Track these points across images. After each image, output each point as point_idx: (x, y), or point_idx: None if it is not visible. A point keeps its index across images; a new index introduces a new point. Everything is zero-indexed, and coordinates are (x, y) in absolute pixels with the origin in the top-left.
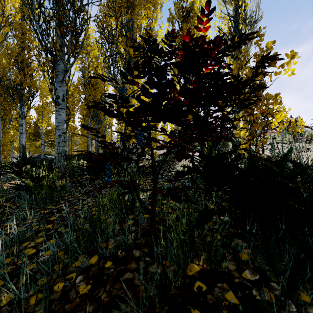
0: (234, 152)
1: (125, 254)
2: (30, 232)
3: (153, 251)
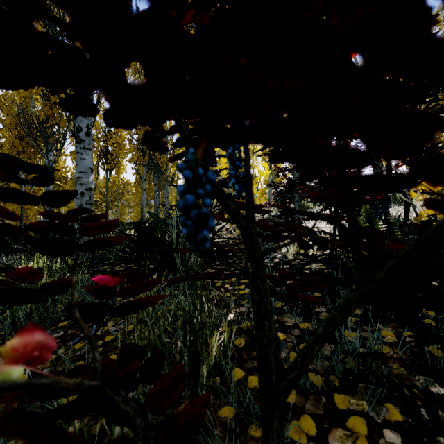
0: None
1: None
2: None
3: None
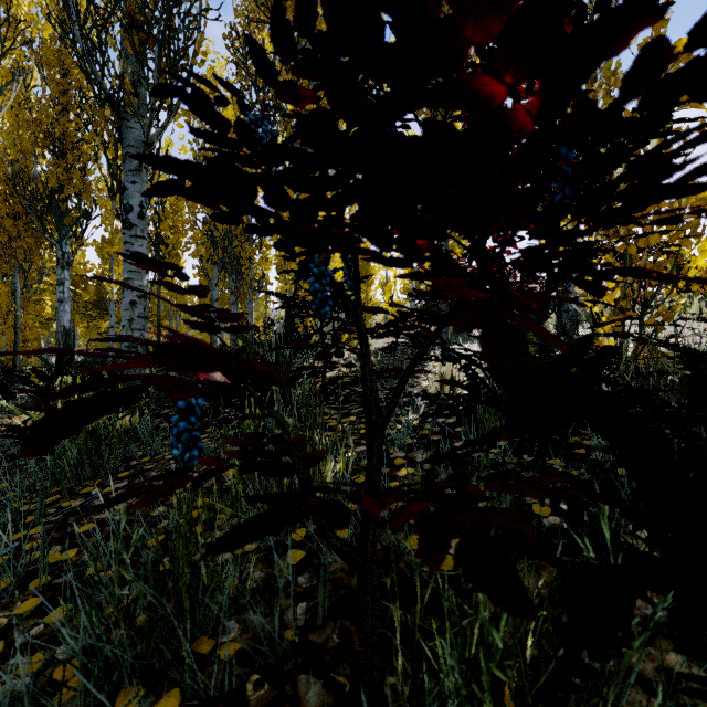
0: (593, 343)
1: (273, 692)
2: (12, 571)
3: (369, 699)
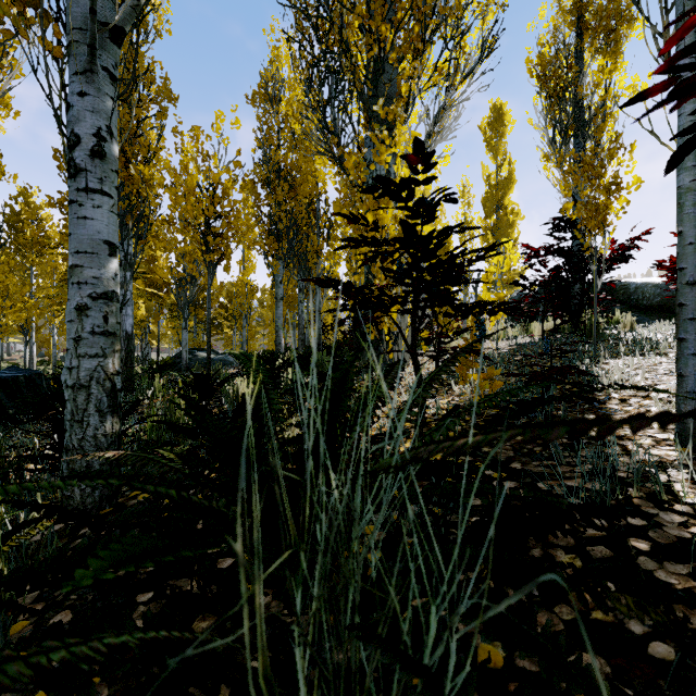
0: None
1: None
2: None
3: None
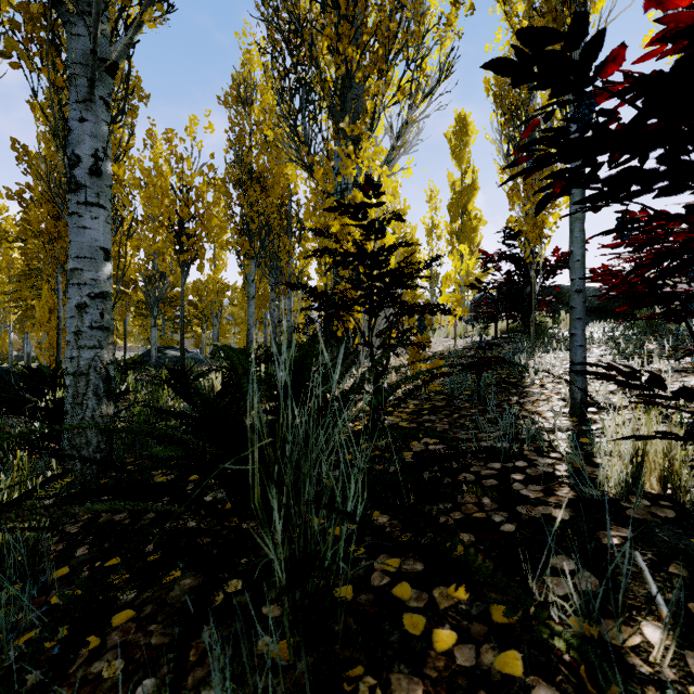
0: None
1: None
2: None
3: None
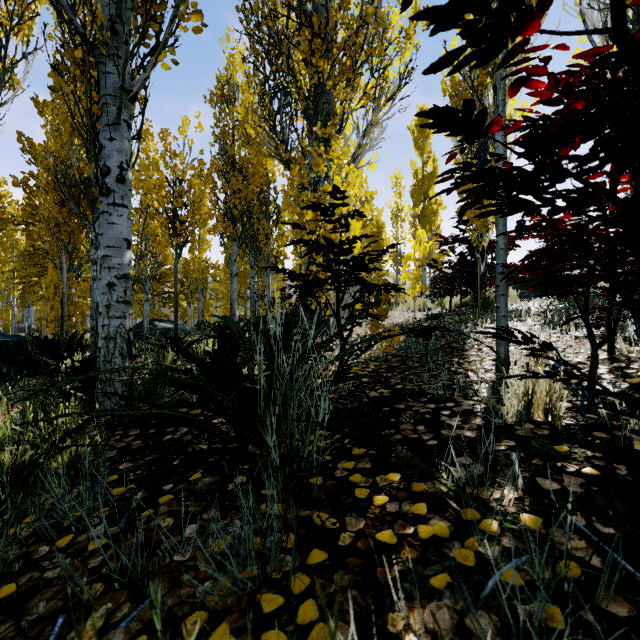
0: None
1: None
2: None
3: None
